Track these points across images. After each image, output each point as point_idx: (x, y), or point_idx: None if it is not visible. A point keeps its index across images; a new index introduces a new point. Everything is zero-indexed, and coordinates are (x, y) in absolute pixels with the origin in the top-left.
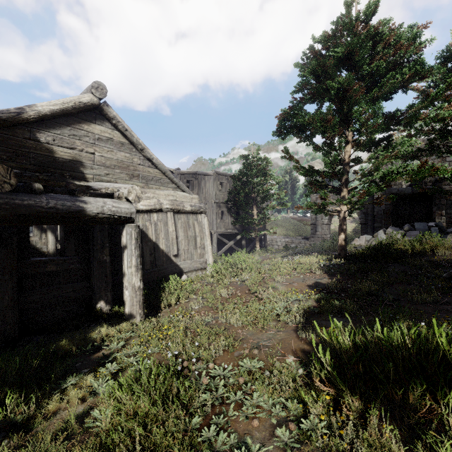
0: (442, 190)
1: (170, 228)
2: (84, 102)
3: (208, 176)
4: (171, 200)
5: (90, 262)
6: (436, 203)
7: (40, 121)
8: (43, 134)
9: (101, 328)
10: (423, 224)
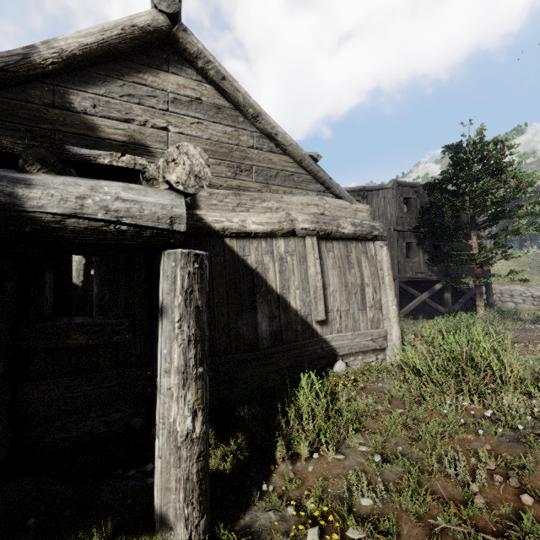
0: None
1: (311, 268)
2: (140, 25)
3: (384, 191)
4: (313, 213)
5: (152, 330)
6: None
7: (68, 71)
8: (75, 96)
9: (89, 534)
10: None
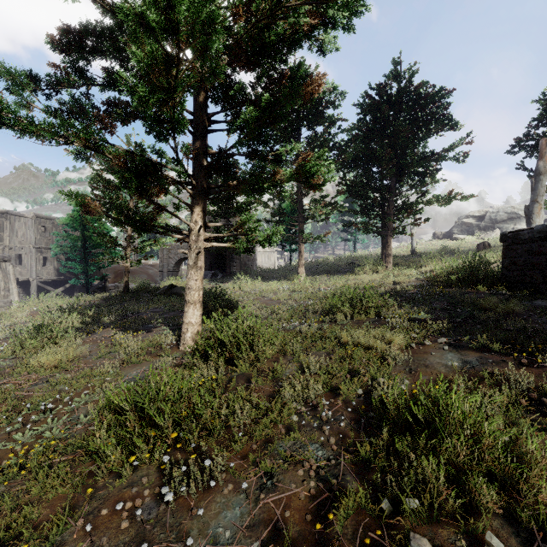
0: (217, 250)
1: None
2: None
3: (25, 219)
4: None
5: None
6: (231, 257)
7: None
8: None
9: None
10: (208, 272)
